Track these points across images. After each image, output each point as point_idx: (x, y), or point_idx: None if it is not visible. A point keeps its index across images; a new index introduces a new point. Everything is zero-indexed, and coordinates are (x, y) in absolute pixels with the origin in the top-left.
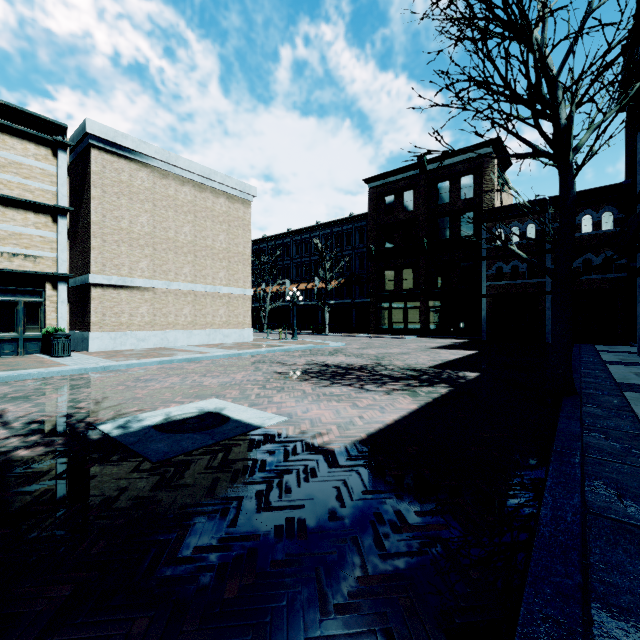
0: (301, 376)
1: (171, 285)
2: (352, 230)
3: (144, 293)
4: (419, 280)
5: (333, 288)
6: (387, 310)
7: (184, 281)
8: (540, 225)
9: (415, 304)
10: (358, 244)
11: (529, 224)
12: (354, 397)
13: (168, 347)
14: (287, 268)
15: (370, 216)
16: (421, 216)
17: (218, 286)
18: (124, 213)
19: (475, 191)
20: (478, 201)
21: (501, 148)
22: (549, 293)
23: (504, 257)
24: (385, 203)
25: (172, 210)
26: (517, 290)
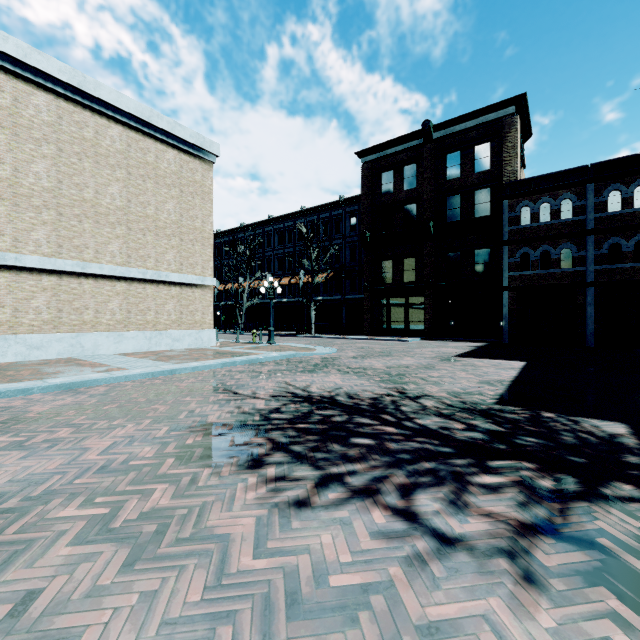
0: (249, 442)
1: (88, 267)
2: (342, 216)
3: (41, 277)
4: (423, 271)
5: (320, 283)
6: (384, 307)
7: (110, 263)
8: (578, 200)
9: (418, 300)
10: (349, 232)
11: (563, 199)
12: (417, 633)
13: (78, 357)
14: (268, 260)
15: (364, 196)
16: (426, 194)
17: (164, 272)
18: (3, 155)
19: (493, 162)
20: (497, 174)
21: (524, 110)
22: (591, 285)
23: (531, 241)
24: (382, 180)
25: (90, 160)
26: (548, 281)
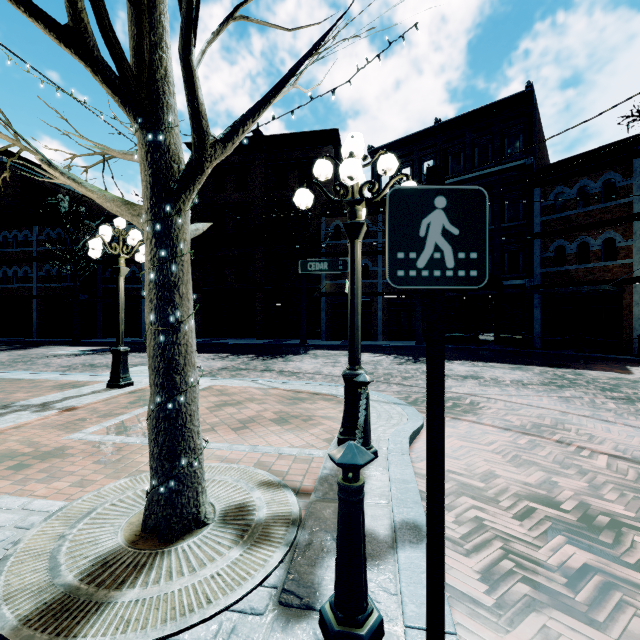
0: None
1: None
2: None
3: None
4: None
5: None
6: None
7: None
8: None
9: None
10: None
11: None
12: (58, 348)
13: None
14: None
15: None
16: None
17: None
18: None
19: None
20: None
21: None
22: None
23: None
24: None
25: None
26: None
